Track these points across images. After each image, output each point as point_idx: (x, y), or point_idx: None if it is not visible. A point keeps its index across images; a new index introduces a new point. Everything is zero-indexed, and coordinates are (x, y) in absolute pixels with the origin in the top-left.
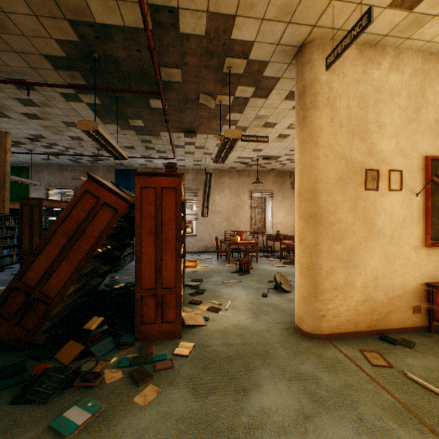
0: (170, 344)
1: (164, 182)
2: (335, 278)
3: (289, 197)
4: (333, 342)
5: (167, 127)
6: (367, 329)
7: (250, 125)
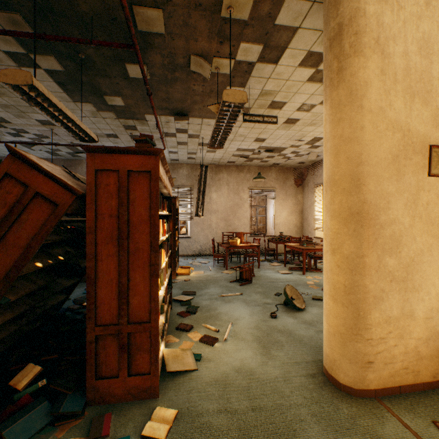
0: (139, 412)
1: (132, 163)
2: (386, 305)
3: (292, 195)
4: (387, 404)
5: (151, 104)
6: (431, 380)
7: (253, 106)
